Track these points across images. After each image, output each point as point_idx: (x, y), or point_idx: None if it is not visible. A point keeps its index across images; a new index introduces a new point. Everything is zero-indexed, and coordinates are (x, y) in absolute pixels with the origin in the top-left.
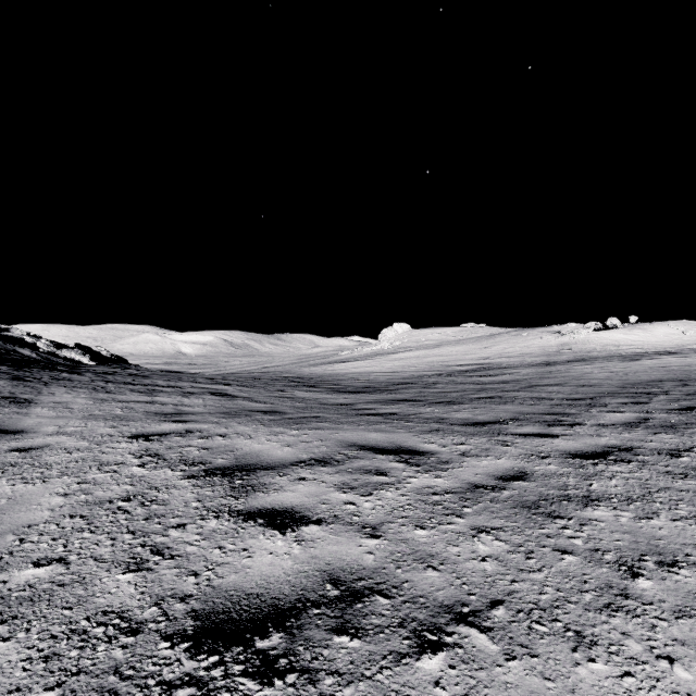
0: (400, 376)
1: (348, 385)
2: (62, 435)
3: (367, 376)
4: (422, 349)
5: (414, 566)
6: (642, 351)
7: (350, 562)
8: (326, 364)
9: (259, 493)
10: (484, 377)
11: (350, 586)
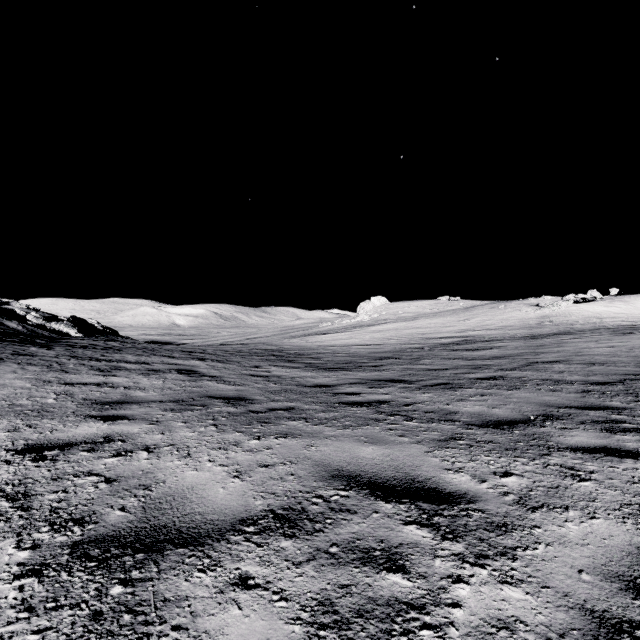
0: (382, 350)
1: (328, 360)
2: None
3: (347, 349)
4: (400, 321)
5: None
6: (628, 324)
7: None
8: (307, 336)
9: None
10: (471, 352)
11: None
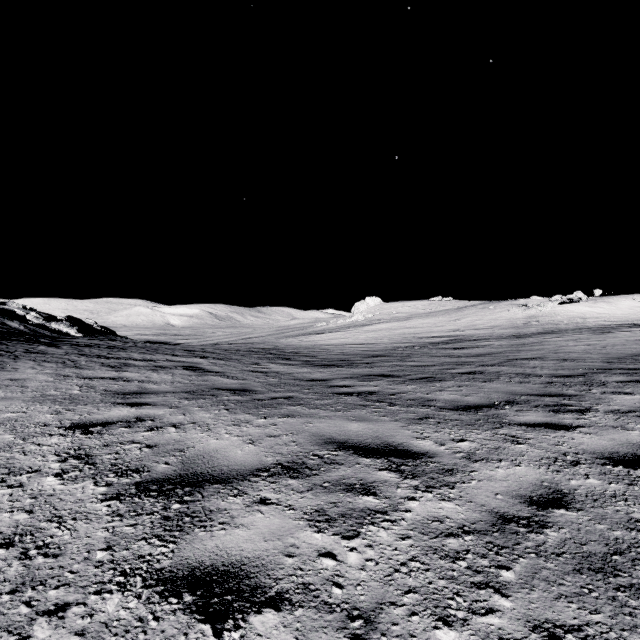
0: (374, 348)
1: (323, 357)
2: None
3: (341, 348)
4: (393, 321)
5: None
6: (609, 324)
7: None
8: (303, 336)
9: (199, 530)
10: (458, 350)
11: None
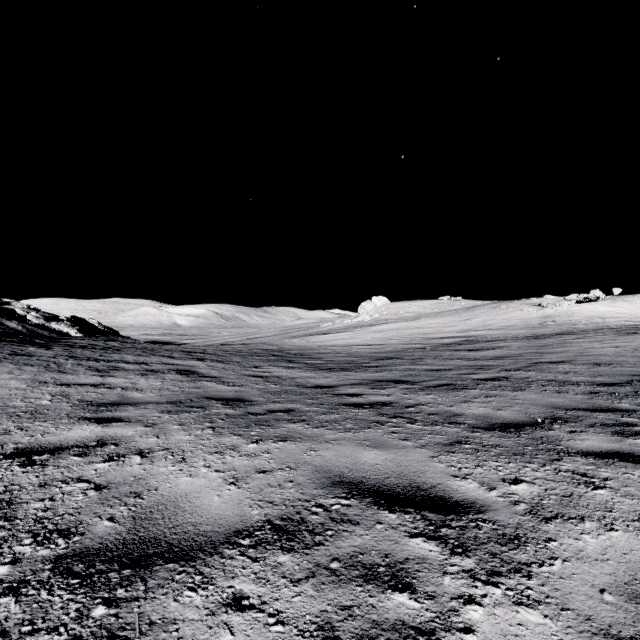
0: (383, 350)
1: (329, 360)
2: None
3: (348, 350)
4: (401, 321)
5: None
6: (631, 324)
7: None
8: (308, 336)
9: None
10: (473, 352)
11: None
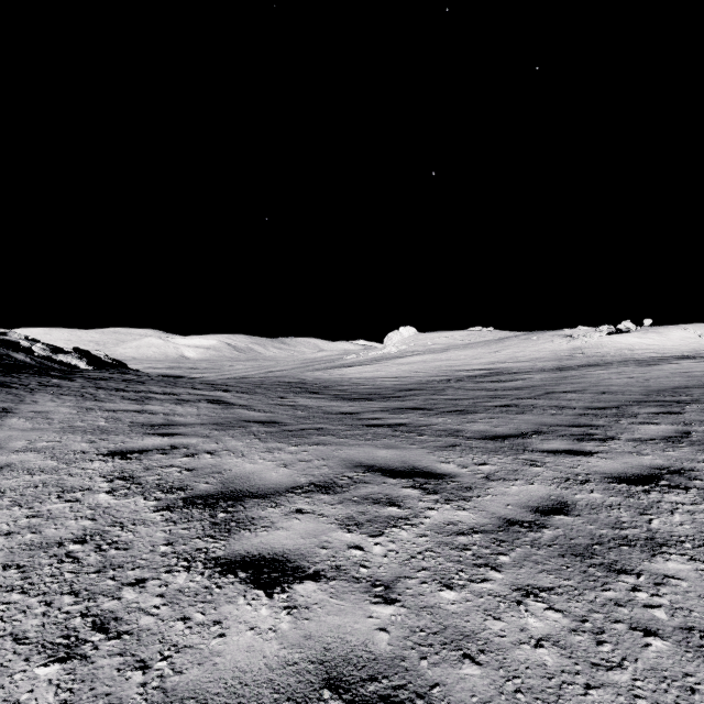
0: (408, 382)
1: (353, 391)
2: (30, 452)
3: (372, 382)
4: (429, 353)
5: (445, 654)
6: (658, 356)
7: (357, 647)
8: (331, 369)
9: (245, 531)
10: (496, 383)
11: (357, 693)
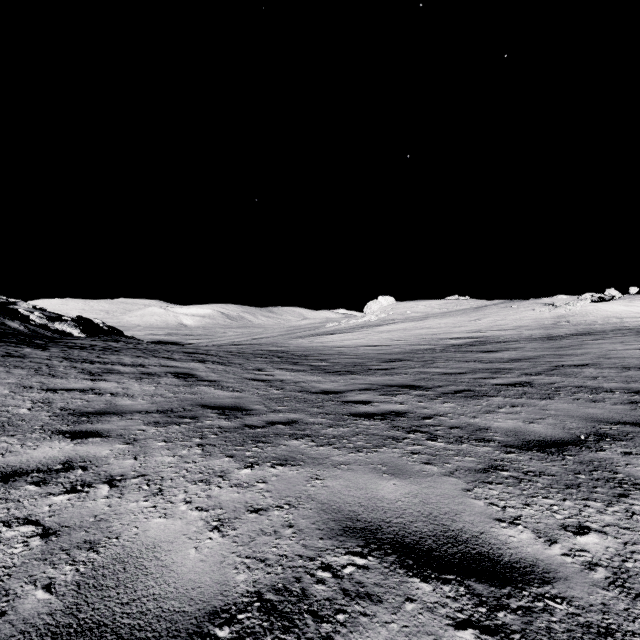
0: (391, 351)
1: (335, 362)
2: None
3: (355, 351)
4: (408, 321)
5: None
6: None
7: None
8: (313, 336)
9: None
10: (486, 353)
11: None
